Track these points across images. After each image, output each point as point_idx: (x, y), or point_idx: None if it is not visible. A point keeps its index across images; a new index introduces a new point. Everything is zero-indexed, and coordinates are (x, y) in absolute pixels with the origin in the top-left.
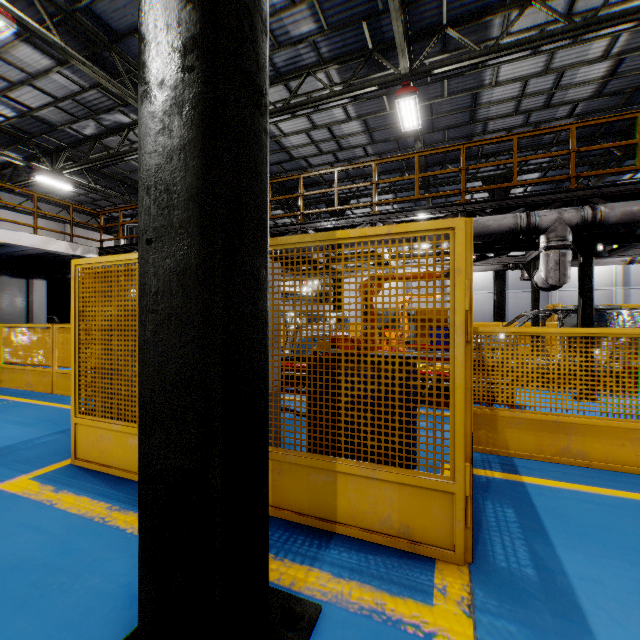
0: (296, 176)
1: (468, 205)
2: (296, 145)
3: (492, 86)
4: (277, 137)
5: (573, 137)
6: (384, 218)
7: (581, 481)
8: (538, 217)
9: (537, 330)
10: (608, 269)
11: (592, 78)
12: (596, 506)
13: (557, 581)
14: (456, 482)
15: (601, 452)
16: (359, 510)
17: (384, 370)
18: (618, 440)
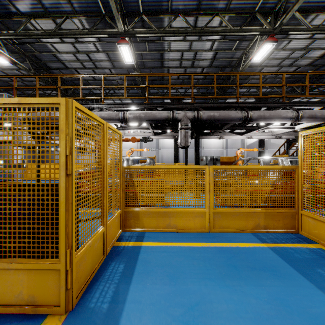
0: (55, 75)
1: (149, 105)
2: (68, 60)
3: (168, 51)
4: (54, 52)
5: (192, 79)
6: (108, 106)
7: (169, 240)
8: (177, 114)
9: (156, 167)
10: (221, 141)
11: (208, 58)
12: (167, 253)
13: (117, 308)
14: (60, 262)
15: (182, 224)
16: (1, 292)
17: (28, 194)
18: (188, 217)
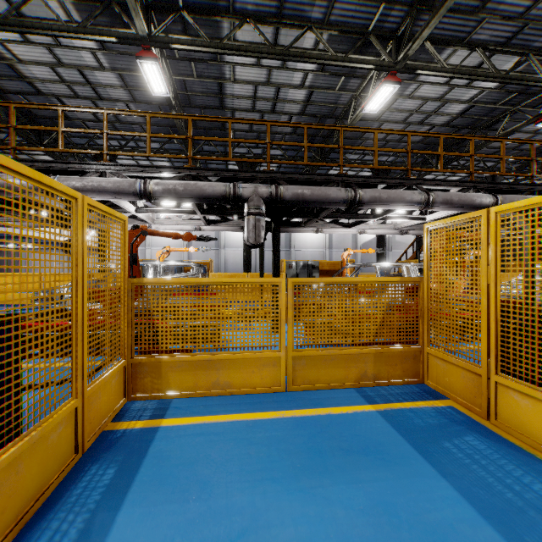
0: (6, 103)
1: (194, 170)
2: (41, 78)
3: (232, 81)
4: (10, 60)
5: (269, 132)
6: (115, 169)
7: (214, 411)
8: (241, 188)
9: (194, 280)
10: (322, 237)
11: (298, 99)
12: (206, 437)
13: None
14: None
15: (240, 380)
16: None
17: None
18: (251, 368)
